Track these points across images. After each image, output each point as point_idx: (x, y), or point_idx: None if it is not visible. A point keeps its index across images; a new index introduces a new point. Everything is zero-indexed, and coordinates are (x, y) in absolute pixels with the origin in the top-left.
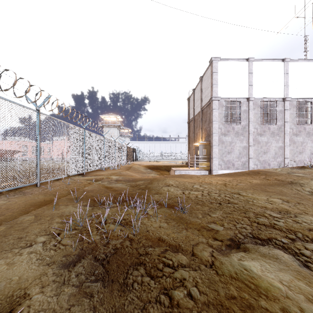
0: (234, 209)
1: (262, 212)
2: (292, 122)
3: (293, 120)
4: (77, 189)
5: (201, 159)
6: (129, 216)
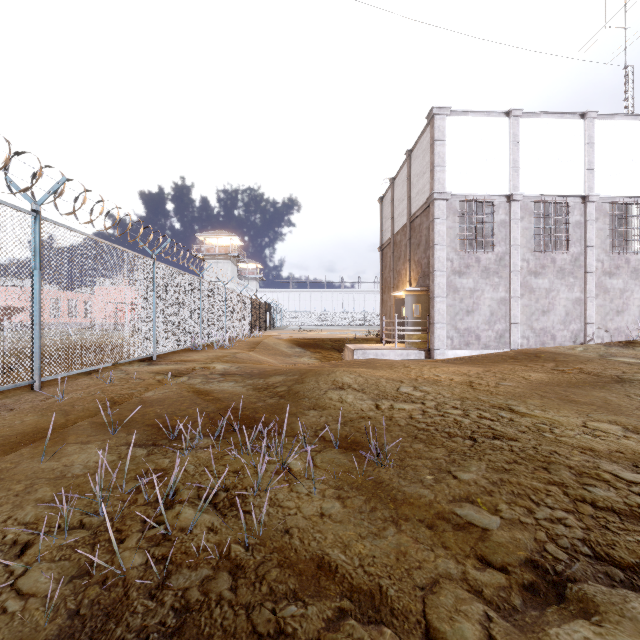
0: (513, 456)
1: (591, 466)
2: (602, 248)
3: (603, 243)
4: (126, 396)
5: (409, 325)
6: (241, 479)
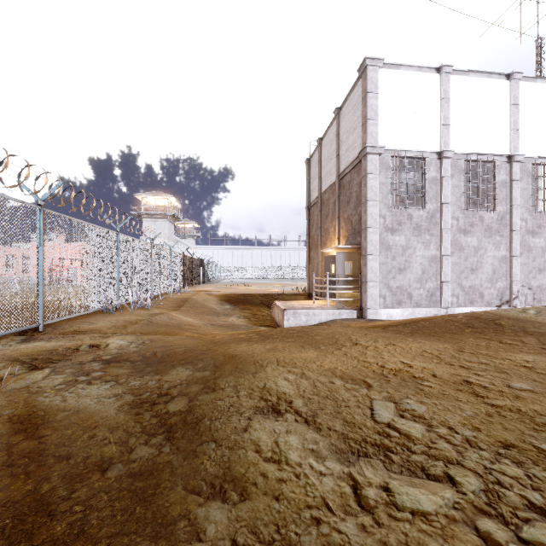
0: None
1: None
2: (526, 208)
3: (527, 203)
4: None
5: (340, 283)
6: None
